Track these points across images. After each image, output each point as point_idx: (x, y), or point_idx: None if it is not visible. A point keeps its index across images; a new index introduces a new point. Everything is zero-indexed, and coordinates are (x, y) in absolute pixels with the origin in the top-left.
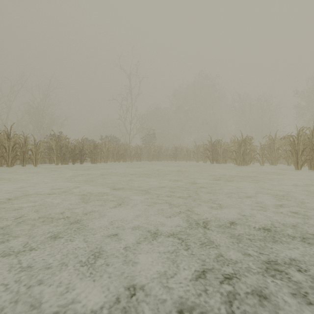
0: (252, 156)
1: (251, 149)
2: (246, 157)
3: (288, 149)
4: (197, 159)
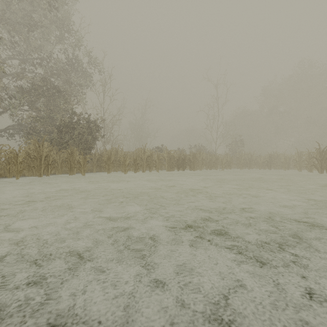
0: None
1: None
2: None
3: None
4: (299, 168)
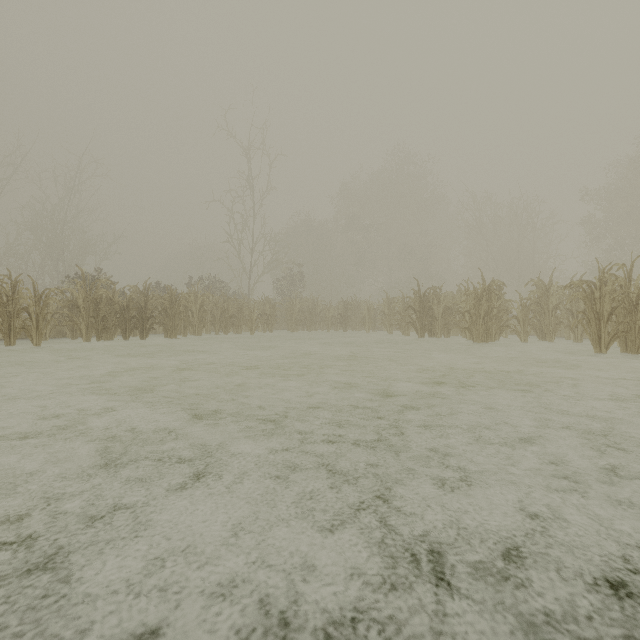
0: (504, 323)
1: (502, 308)
2: (492, 324)
3: (576, 308)
4: (390, 328)
